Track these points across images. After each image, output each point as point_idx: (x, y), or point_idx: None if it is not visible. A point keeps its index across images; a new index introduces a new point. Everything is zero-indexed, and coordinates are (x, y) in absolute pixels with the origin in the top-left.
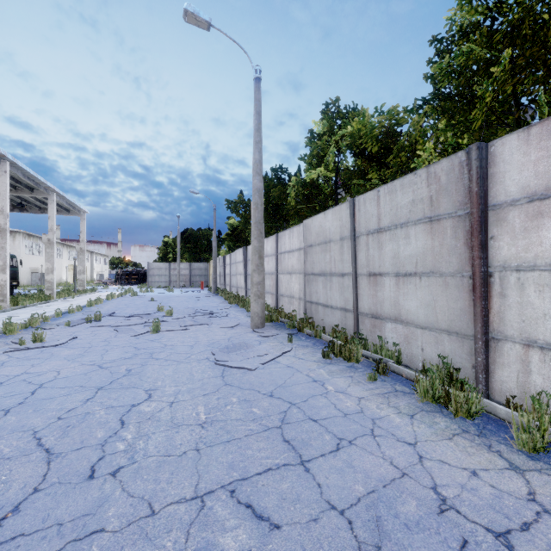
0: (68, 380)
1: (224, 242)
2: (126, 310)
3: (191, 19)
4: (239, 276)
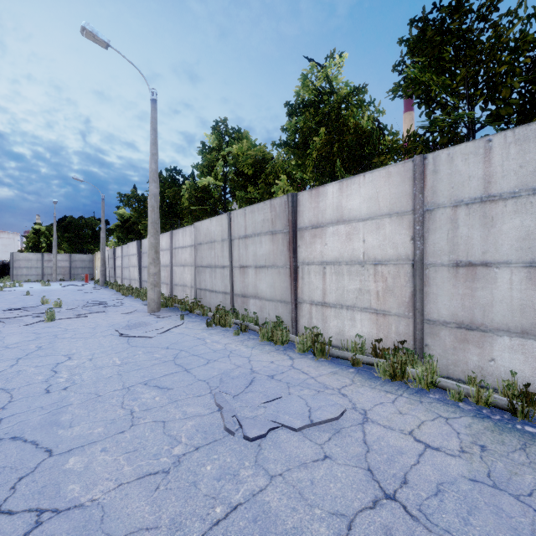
0: None
1: (112, 232)
2: None
3: (89, 36)
4: (133, 269)
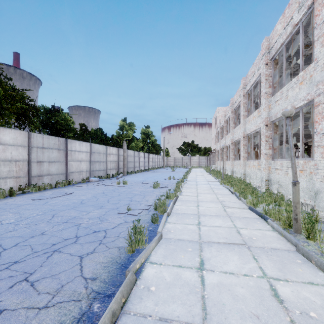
0: None
1: None
2: None
3: None
4: None
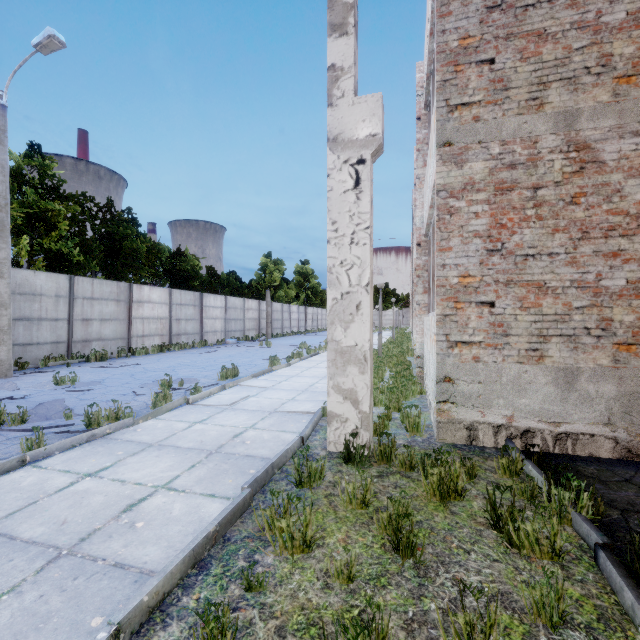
0: (194, 367)
1: None
2: None
3: (56, 46)
4: None
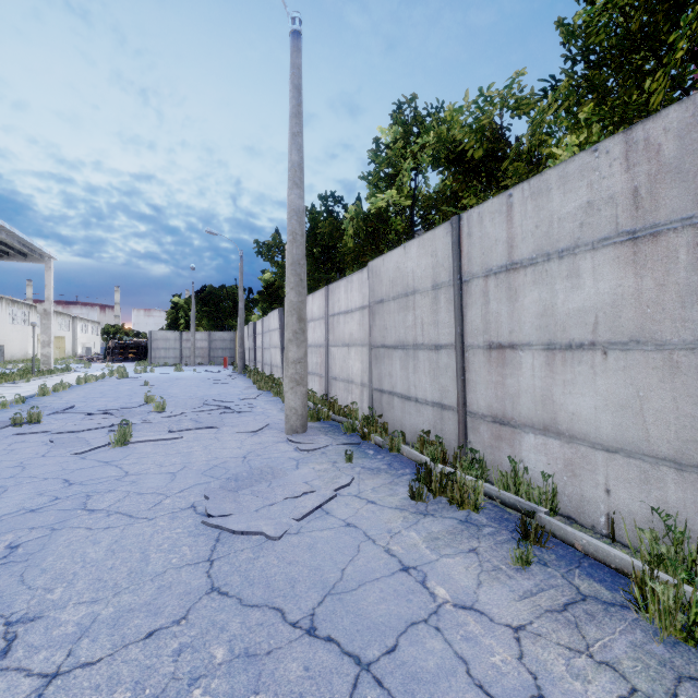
0: None
1: (256, 304)
2: (97, 401)
3: None
4: (274, 350)
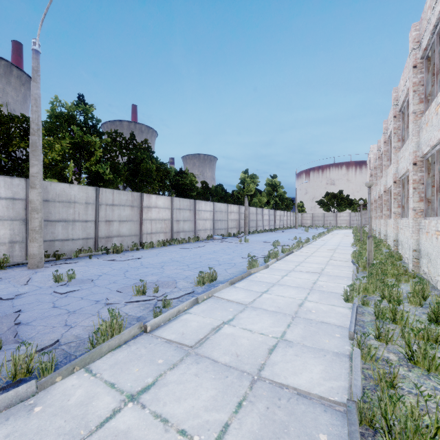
0: (180, 264)
1: None
2: None
3: None
4: None
